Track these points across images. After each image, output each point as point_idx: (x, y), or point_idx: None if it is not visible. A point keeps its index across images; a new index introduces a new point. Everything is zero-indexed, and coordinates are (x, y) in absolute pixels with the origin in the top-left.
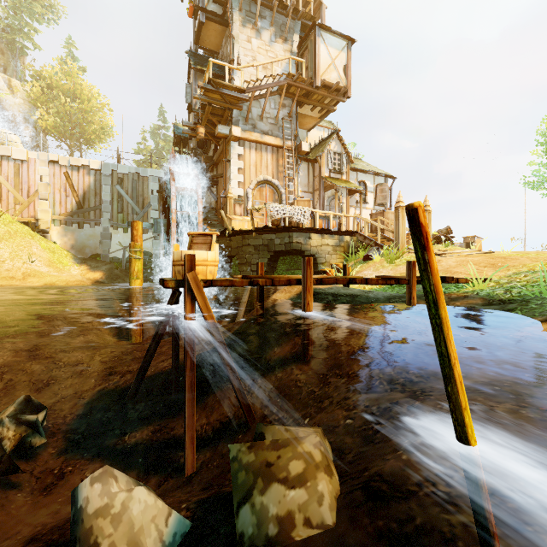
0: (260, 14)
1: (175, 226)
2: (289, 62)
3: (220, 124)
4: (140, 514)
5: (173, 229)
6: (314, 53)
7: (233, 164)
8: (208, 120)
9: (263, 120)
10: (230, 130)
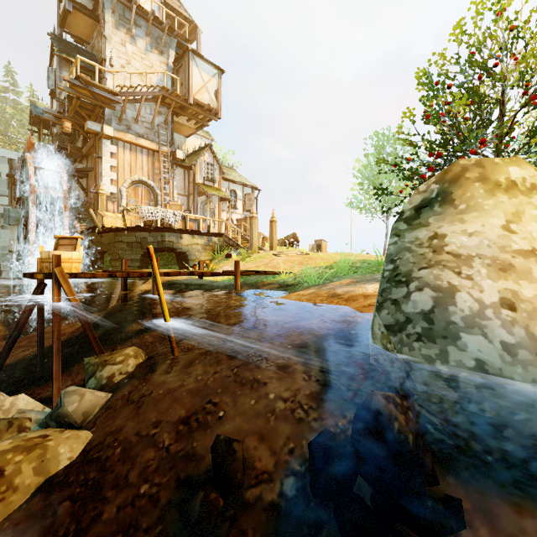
0: (135, 21)
1: (35, 220)
2: (164, 77)
3: (91, 118)
4: (25, 406)
5: (33, 222)
6: (188, 74)
7: (105, 161)
8: (75, 111)
9: (138, 123)
10: (101, 128)
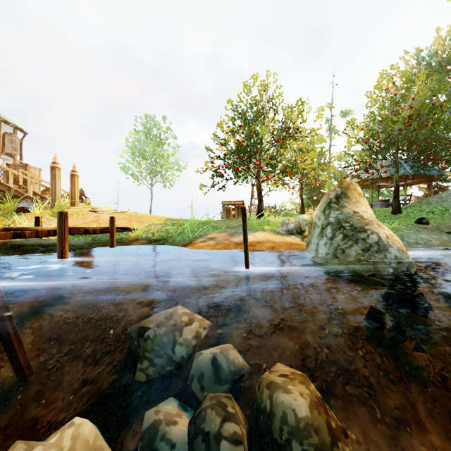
0: None
1: None
2: None
3: None
4: (93, 428)
5: None
6: None
7: None
8: None
9: None
10: None
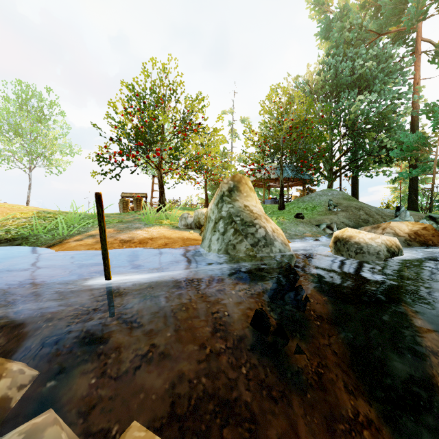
0: None
1: None
2: None
3: None
4: None
5: None
6: None
7: None
8: None
9: None
10: None
